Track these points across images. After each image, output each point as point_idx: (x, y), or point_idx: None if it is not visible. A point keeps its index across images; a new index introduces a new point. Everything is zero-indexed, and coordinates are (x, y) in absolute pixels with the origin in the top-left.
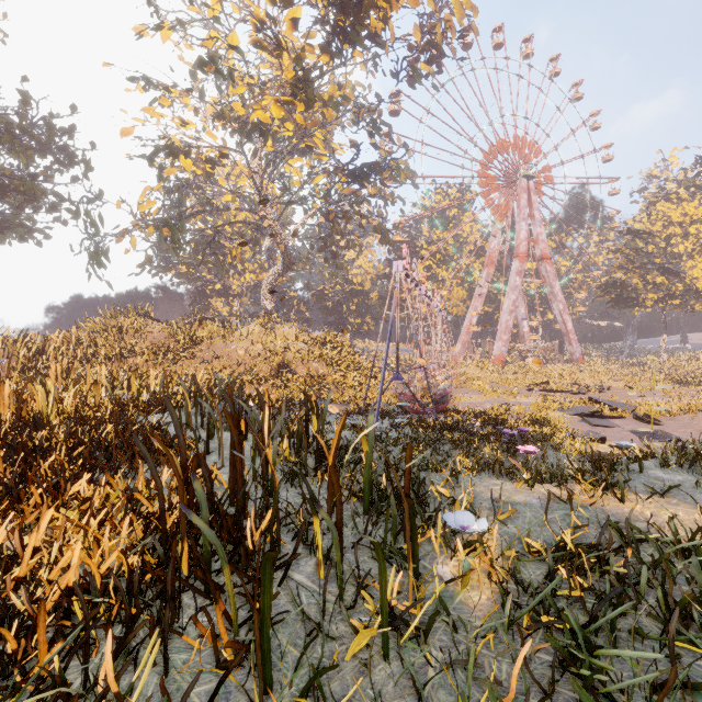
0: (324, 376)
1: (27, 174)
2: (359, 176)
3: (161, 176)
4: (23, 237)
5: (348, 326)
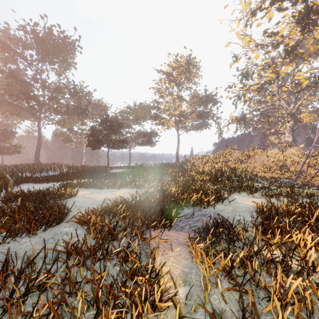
0: (304, 171)
1: (206, 112)
2: None
3: (236, 107)
4: (205, 128)
5: None
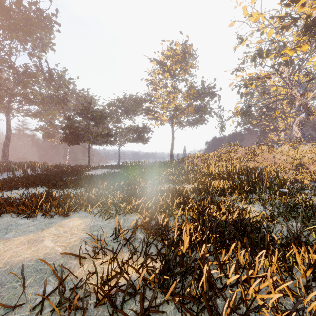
0: None
1: (203, 106)
2: None
3: (242, 96)
4: (202, 123)
5: None
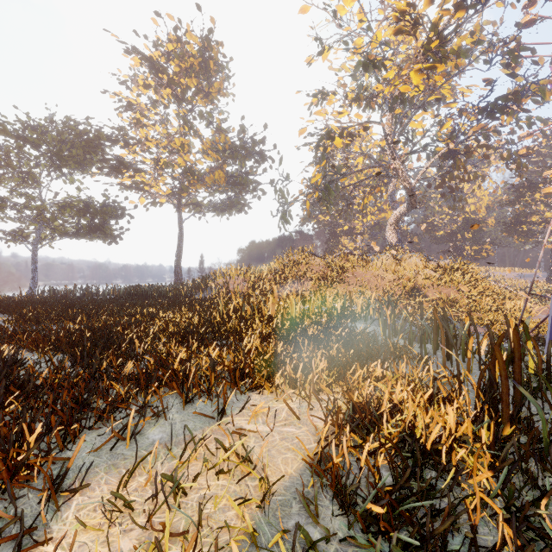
0: (455, 300)
1: (245, 173)
2: (491, 110)
3: (323, 155)
4: (240, 210)
5: (463, 253)
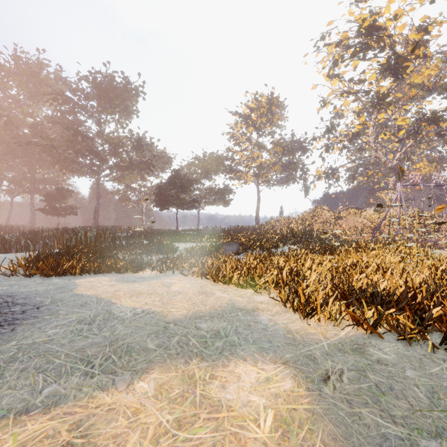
0: (398, 234)
1: (292, 163)
2: (432, 120)
3: (324, 160)
4: (293, 182)
5: None
